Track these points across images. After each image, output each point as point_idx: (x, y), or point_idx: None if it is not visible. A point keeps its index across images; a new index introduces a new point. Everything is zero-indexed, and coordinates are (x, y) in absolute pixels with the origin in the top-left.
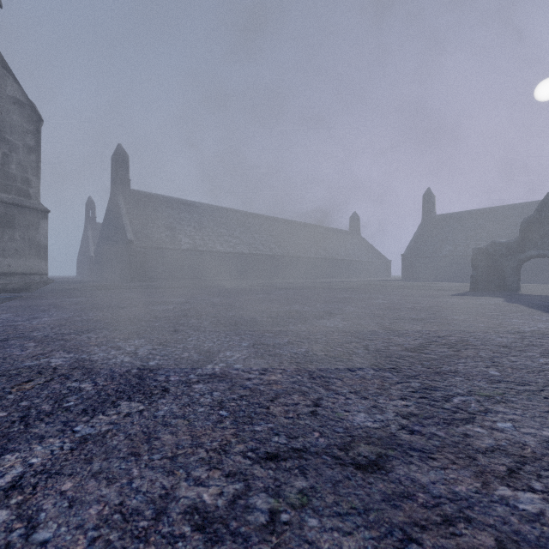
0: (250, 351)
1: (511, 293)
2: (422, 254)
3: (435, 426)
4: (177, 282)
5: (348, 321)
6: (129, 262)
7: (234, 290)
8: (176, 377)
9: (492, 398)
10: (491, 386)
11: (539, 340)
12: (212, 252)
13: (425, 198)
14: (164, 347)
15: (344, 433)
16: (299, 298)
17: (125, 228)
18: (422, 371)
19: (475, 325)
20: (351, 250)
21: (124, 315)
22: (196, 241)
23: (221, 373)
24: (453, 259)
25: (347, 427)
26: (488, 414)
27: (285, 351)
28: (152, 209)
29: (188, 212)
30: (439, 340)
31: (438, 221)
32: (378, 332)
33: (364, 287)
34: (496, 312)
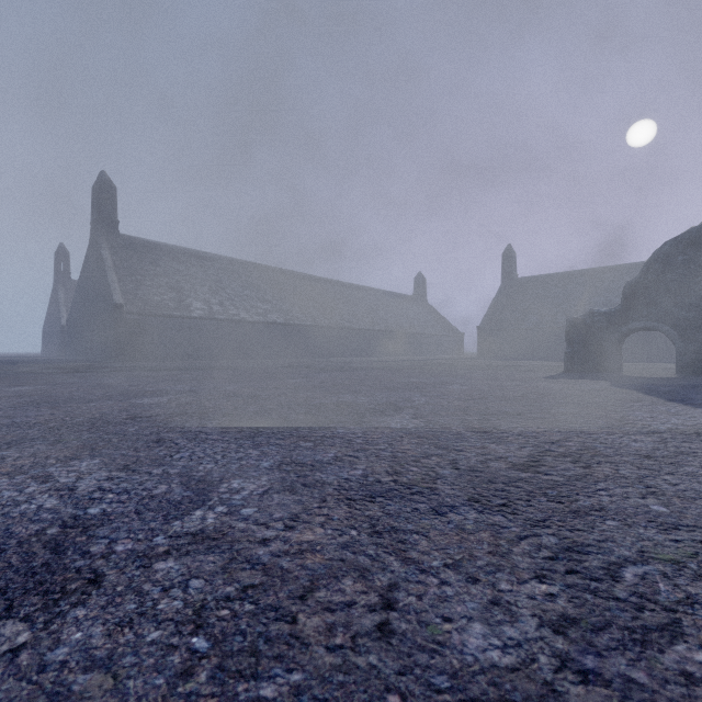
0: (272, 477)
1: (614, 375)
2: (502, 326)
3: (621, 654)
4: (185, 362)
5: (421, 418)
6: (117, 333)
7: (262, 372)
8: (127, 544)
9: (684, 566)
10: (668, 538)
11: (687, 444)
12: (234, 321)
13: (506, 257)
14: (128, 475)
15: (452, 693)
16: (351, 384)
17: (111, 287)
18: (551, 510)
19: (593, 422)
20: (415, 320)
21: (86, 414)
22: (212, 306)
23: (216, 529)
24: (538, 332)
25: (456, 671)
26: (698, 610)
27: (330, 475)
28: (150, 262)
29: (201, 267)
30: (555, 449)
31: (521, 286)
32: (466, 436)
33: (434, 368)
34: (609, 402)
